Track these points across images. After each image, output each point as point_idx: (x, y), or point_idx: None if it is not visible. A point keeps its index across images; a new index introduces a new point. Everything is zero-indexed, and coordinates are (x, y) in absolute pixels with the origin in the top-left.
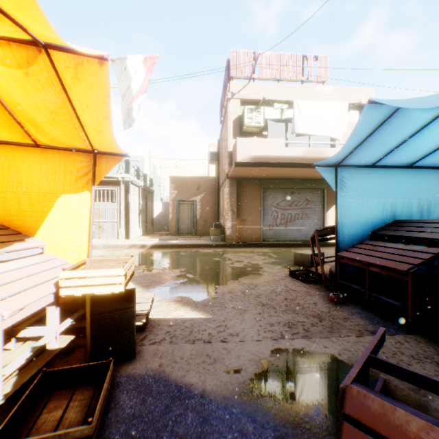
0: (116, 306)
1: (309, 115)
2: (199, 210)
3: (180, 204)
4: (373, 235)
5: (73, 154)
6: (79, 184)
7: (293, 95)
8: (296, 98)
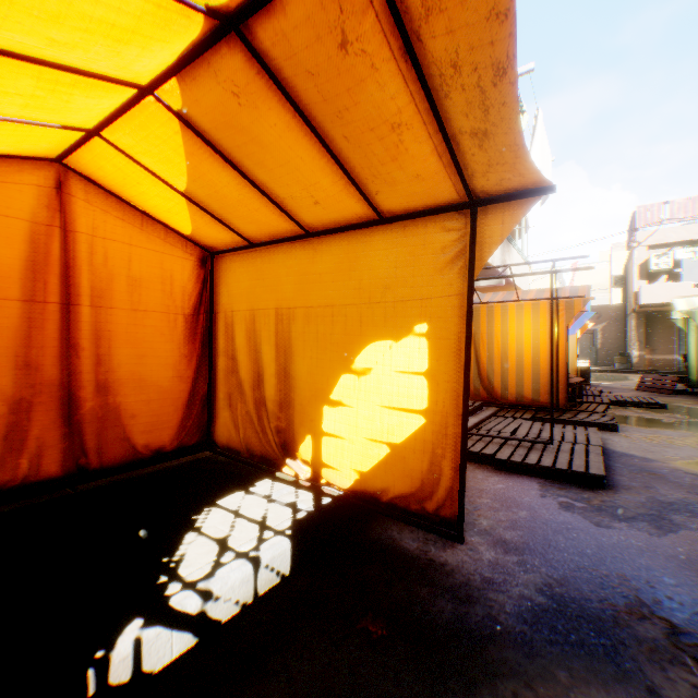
0: (585, 371)
1: None
2: (598, 339)
3: None
4: None
5: None
6: None
7: None
8: None
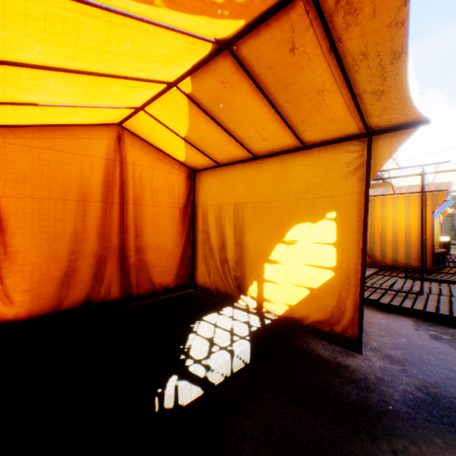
0: (445, 244)
1: None
2: None
3: None
4: None
5: None
6: None
7: None
8: None
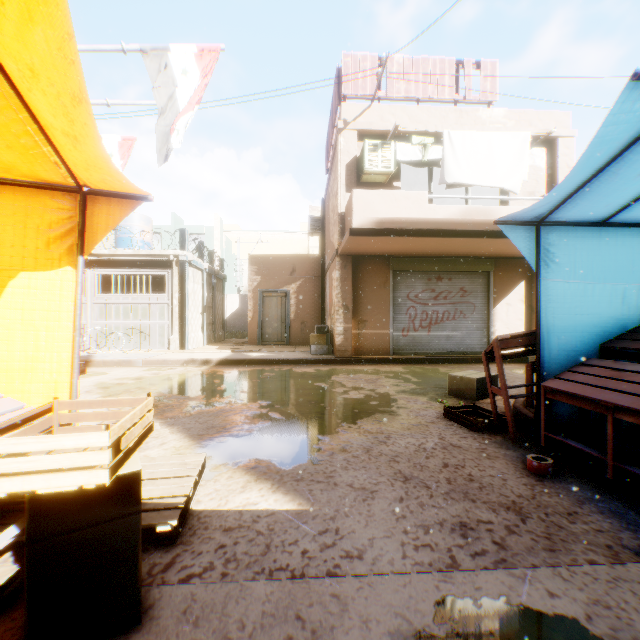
0: (95, 515)
1: (467, 154)
2: (293, 305)
3: (264, 297)
4: (607, 350)
5: (40, 195)
6: (54, 252)
7: (442, 123)
8: (446, 128)
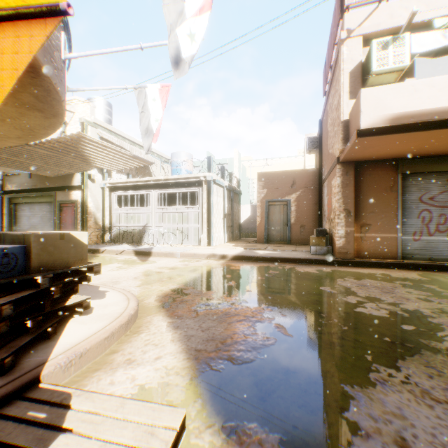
0: None
1: None
2: (293, 212)
3: (269, 206)
4: None
5: None
6: None
7: None
8: None
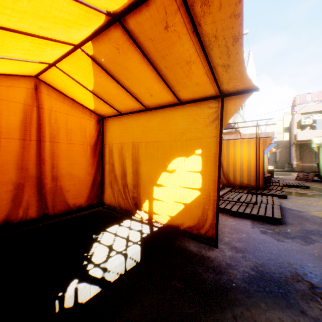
0: (271, 171)
1: None
2: (277, 156)
3: None
4: None
5: None
6: None
7: None
8: None
